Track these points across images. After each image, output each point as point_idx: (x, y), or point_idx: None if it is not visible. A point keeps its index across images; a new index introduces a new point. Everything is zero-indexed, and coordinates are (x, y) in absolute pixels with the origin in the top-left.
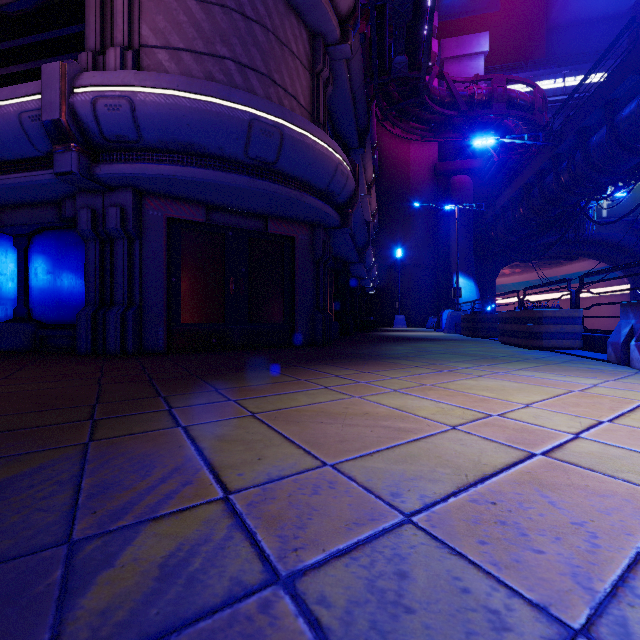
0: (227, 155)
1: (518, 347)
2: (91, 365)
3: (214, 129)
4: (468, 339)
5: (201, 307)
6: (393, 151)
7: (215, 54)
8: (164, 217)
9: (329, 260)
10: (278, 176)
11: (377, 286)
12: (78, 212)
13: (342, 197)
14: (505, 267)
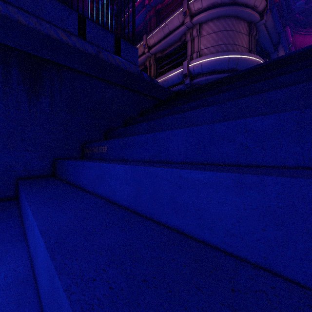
0: (222, 69)
1: None
2: None
3: (219, 64)
4: None
5: None
6: (306, 43)
7: (218, 44)
8: None
9: None
10: (237, 71)
11: None
12: None
13: None
14: None
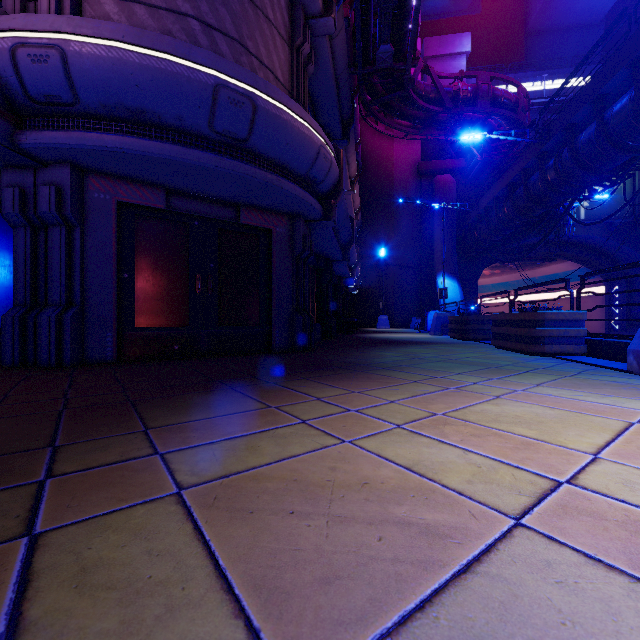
0: (188, 127)
1: (516, 352)
2: (2, 384)
3: (170, 93)
4: (458, 342)
5: (160, 308)
6: (376, 148)
7: (175, 10)
8: (113, 201)
9: (310, 256)
10: (251, 156)
11: (360, 286)
12: (2, 192)
13: (325, 185)
14: (486, 268)
